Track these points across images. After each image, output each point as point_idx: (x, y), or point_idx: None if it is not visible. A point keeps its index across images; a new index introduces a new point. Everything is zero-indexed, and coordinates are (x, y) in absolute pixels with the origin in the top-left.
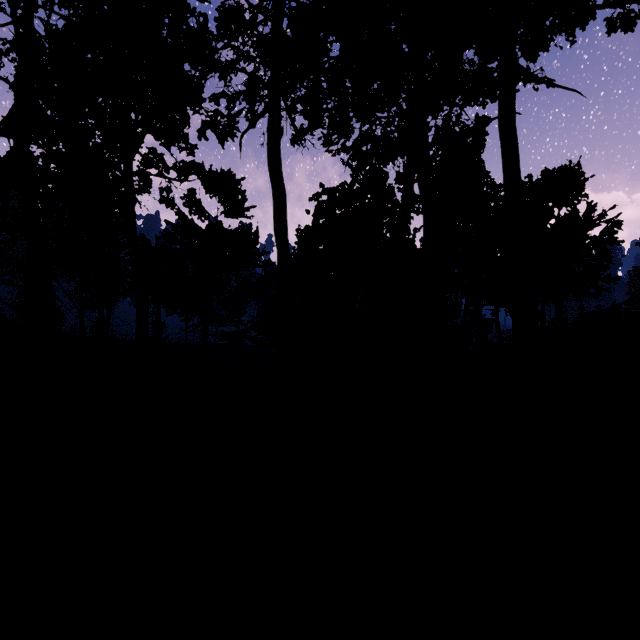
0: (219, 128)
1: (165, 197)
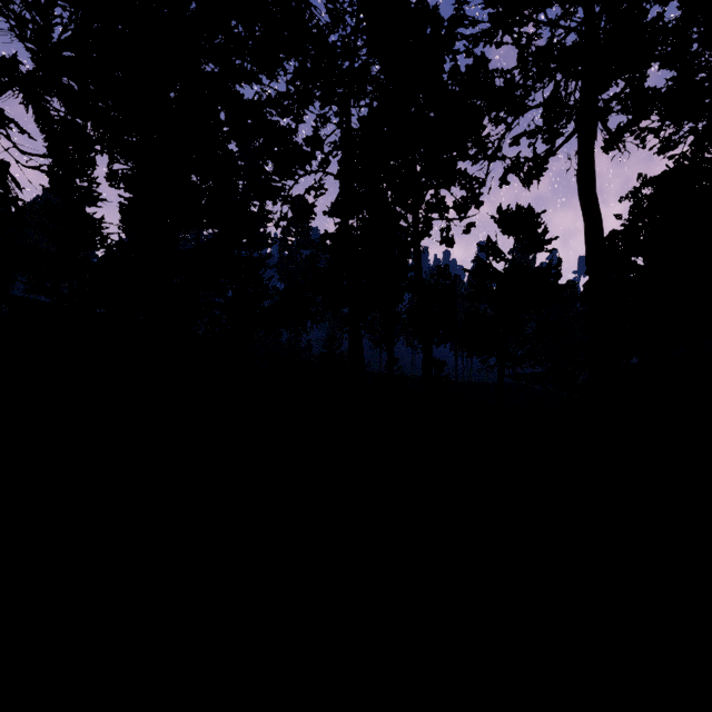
0: (523, 173)
1: (445, 237)
